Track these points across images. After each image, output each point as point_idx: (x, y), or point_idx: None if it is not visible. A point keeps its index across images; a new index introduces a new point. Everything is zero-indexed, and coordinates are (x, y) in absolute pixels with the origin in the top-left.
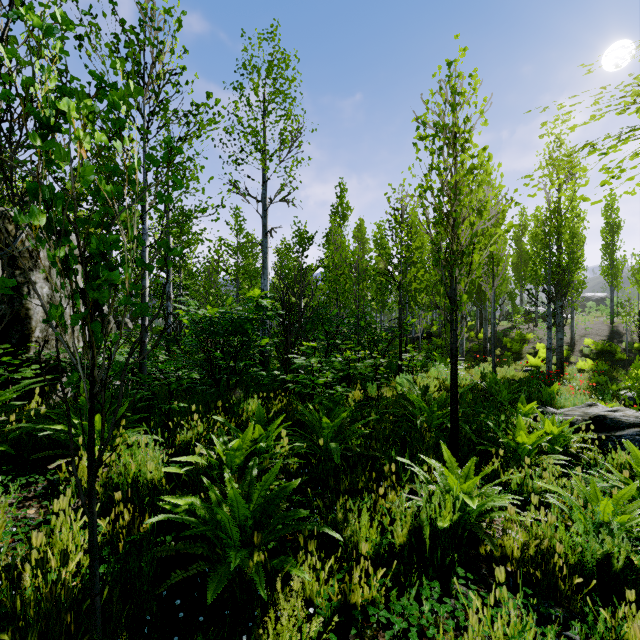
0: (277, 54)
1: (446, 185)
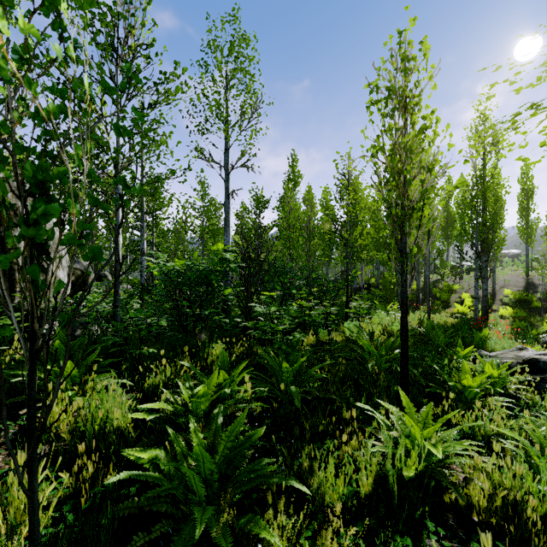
0: (238, 35)
1: (397, 145)
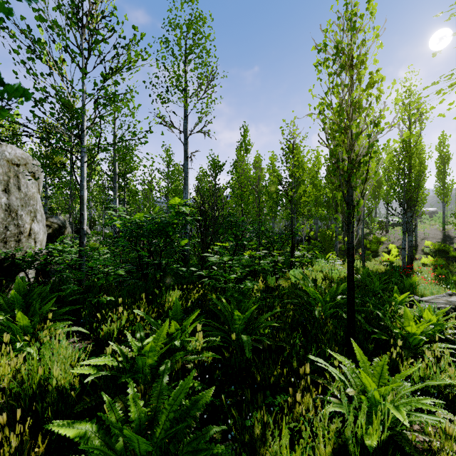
0: (196, 15)
1: (344, 102)
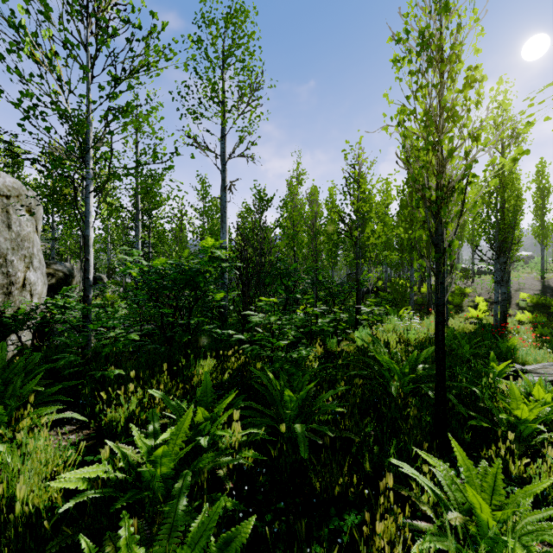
0: (236, 8)
1: (432, 109)
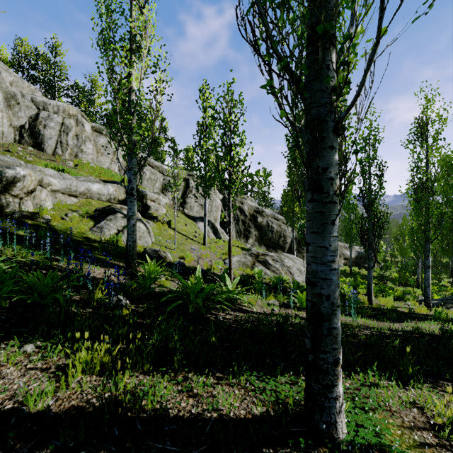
0: None
1: None
